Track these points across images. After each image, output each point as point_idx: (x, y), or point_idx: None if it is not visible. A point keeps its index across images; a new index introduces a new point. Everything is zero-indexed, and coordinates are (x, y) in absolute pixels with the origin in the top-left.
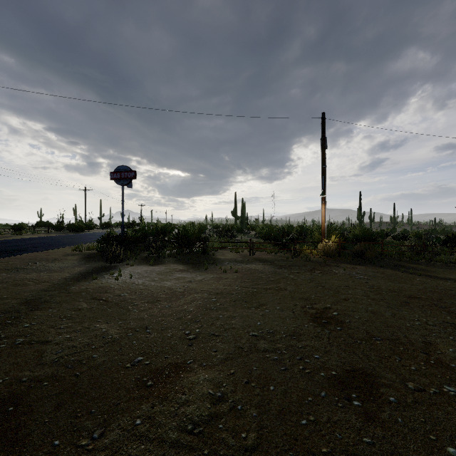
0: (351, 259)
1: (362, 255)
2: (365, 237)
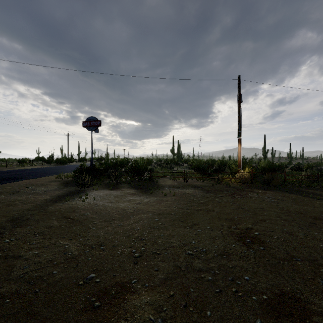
0: (261, 185)
1: (269, 182)
2: (270, 168)
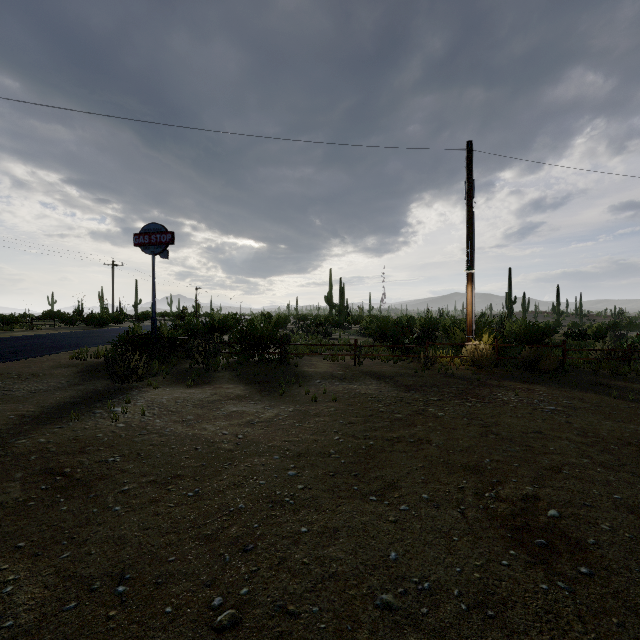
0: (517, 373)
1: (534, 366)
2: (528, 335)
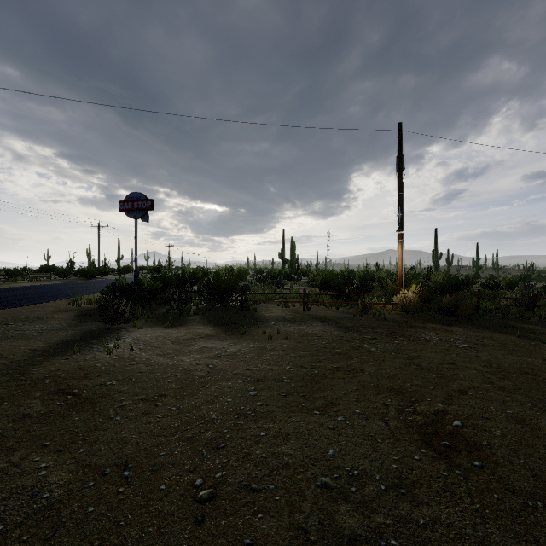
0: (439, 317)
1: (453, 311)
2: (450, 286)
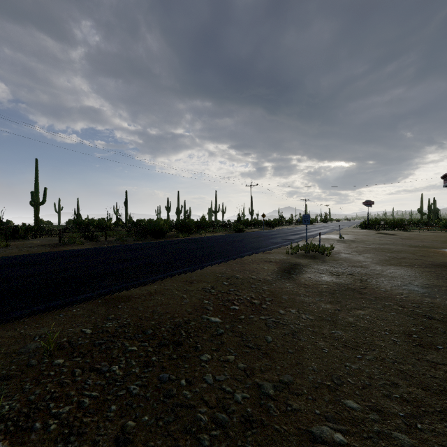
0: None
1: None
2: None
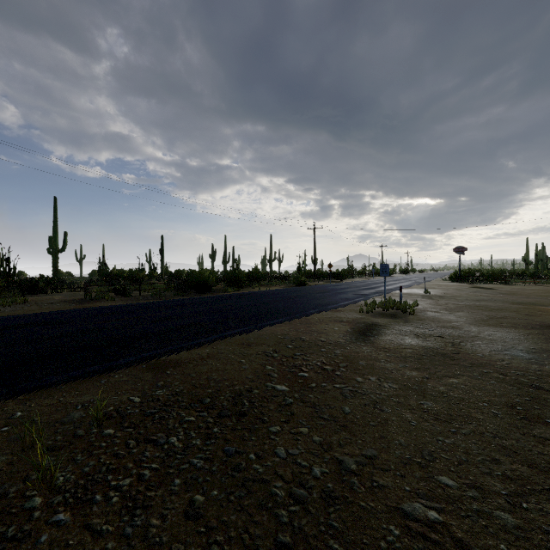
0: None
1: None
2: None
